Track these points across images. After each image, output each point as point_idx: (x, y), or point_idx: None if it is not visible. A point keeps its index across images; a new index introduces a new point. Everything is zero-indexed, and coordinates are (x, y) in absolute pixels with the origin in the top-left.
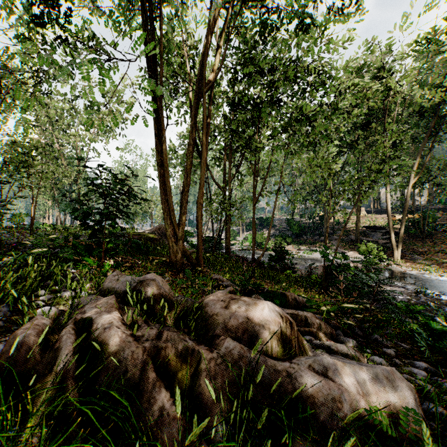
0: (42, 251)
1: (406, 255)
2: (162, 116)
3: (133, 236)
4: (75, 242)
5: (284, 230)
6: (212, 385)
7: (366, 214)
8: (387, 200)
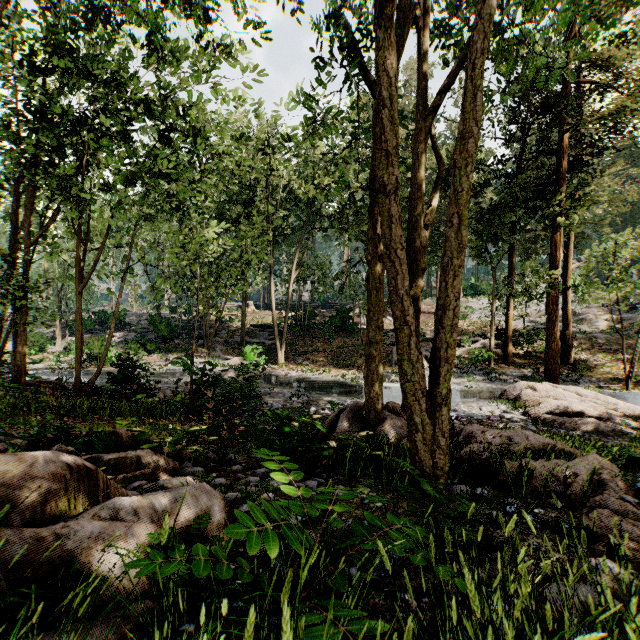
0: None
1: (290, 357)
2: None
3: None
4: None
5: (145, 331)
6: None
7: (255, 309)
8: (272, 295)
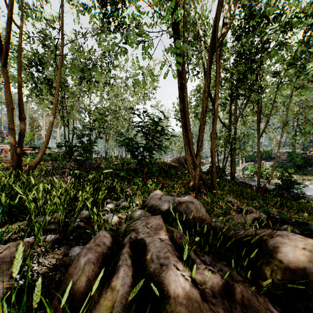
0: (109, 171)
1: None
2: (184, 72)
3: (161, 164)
4: (128, 167)
5: (284, 161)
6: None
7: None
8: None
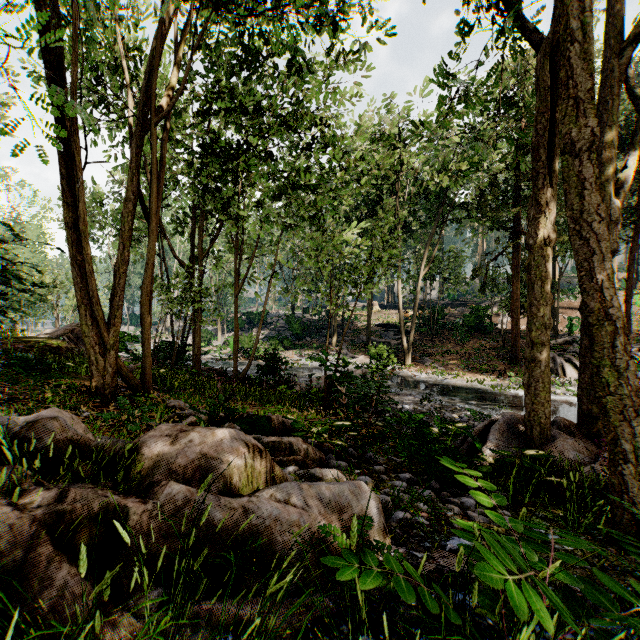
0: None
1: (417, 358)
2: (76, 148)
3: (14, 345)
4: None
5: (282, 329)
6: (145, 545)
7: (379, 309)
8: (398, 293)
